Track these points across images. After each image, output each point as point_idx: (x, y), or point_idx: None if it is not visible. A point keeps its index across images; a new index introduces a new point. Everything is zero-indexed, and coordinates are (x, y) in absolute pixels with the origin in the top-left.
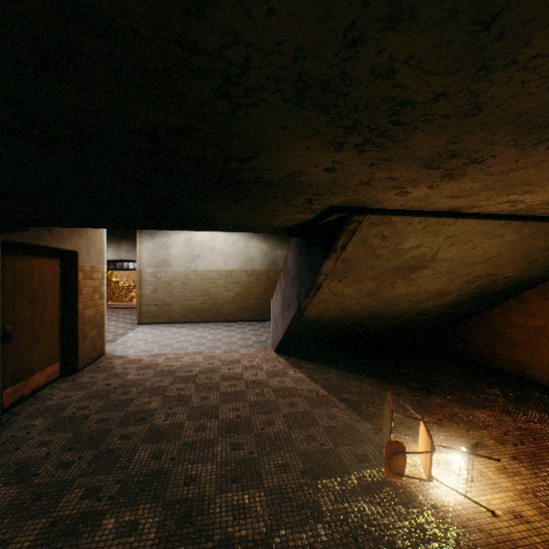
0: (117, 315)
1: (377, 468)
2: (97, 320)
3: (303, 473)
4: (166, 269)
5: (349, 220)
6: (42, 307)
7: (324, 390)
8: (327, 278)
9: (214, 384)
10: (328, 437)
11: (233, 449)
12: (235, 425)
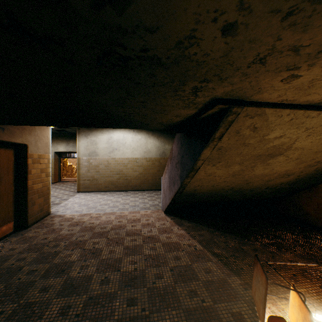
0: (66, 186)
1: None
2: (43, 191)
3: None
4: (95, 157)
5: (228, 112)
6: None
7: (200, 245)
8: (204, 163)
9: (120, 239)
10: (207, 293)
11: (129, 305)
12: (132, 279)
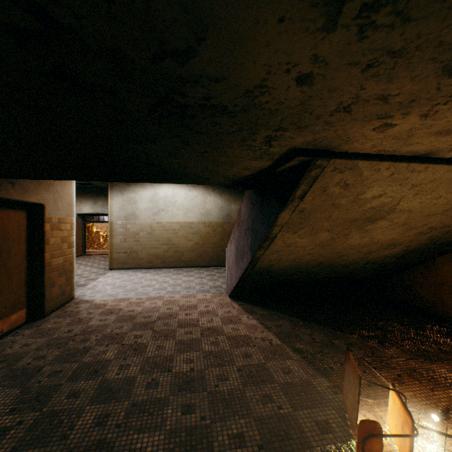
0: (93, 261)
1: (342, 442)
2: (65, 268)
3: (260, 449)
4: (134, 221)
5: (311, 165)
6: (5, 257)
7: (277, 339)
8: (282, 229)
9: (170, 331)
10: (285, 398)
11: (184, 413)
12: (188, 381)
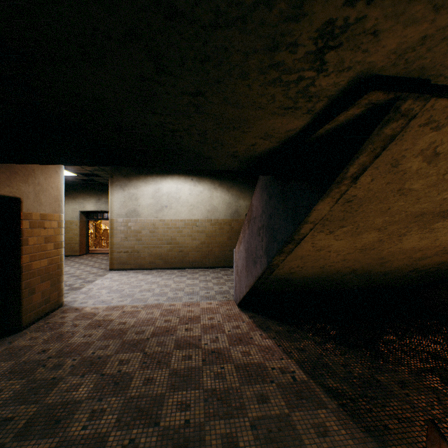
0: (96, 260)
1: None
2: (51, 271)
3: None
4: (136, 219)
5: (391, 112)
6: None
7: (301, 371)
8: (313, 228)
9: (164, 355)
10: None
11: None
12: (180, 446)
